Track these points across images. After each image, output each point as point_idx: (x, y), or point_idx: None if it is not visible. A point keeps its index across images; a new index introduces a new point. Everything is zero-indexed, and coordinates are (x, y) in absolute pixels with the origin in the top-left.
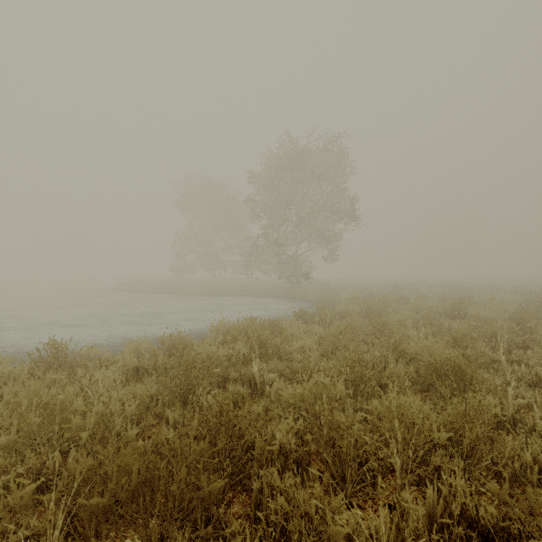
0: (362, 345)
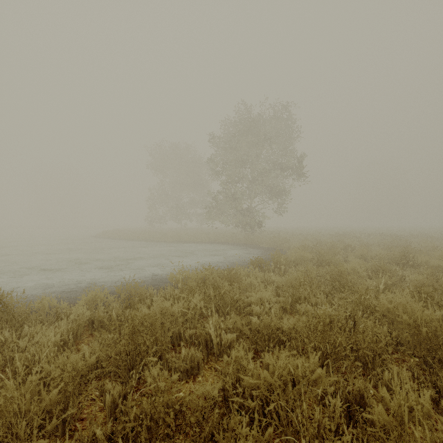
0: (322, 297)
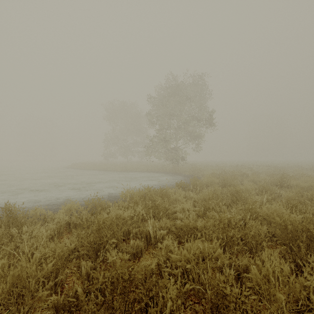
0: (224, 207)
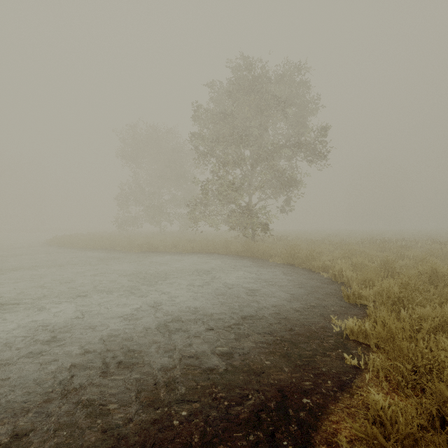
0: None
